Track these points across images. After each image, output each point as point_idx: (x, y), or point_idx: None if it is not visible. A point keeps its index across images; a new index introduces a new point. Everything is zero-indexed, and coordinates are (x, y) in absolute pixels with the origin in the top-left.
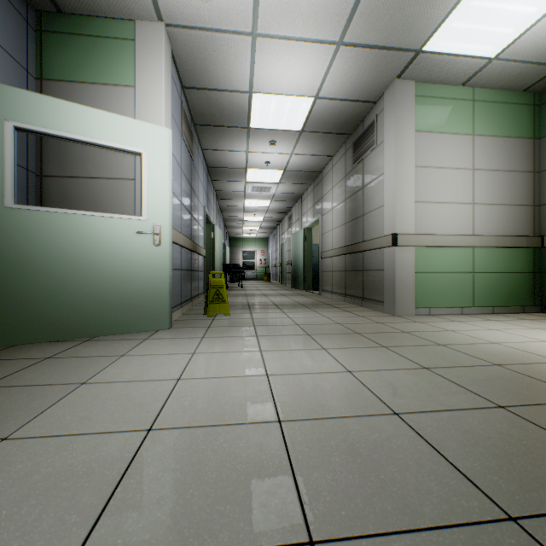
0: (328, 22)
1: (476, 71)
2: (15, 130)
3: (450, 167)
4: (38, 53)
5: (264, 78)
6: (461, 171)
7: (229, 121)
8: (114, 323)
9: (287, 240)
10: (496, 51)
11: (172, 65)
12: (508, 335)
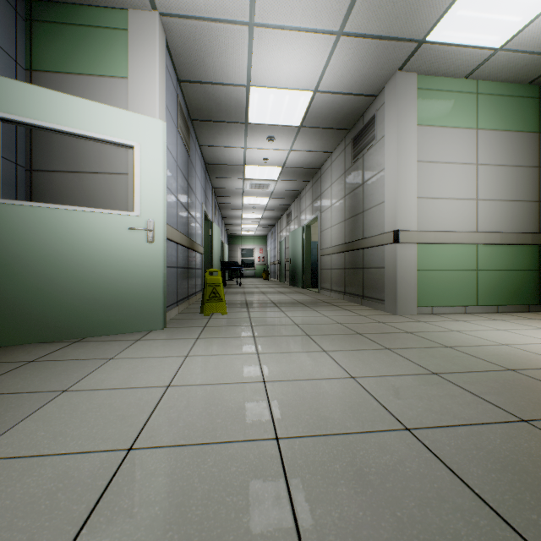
0: (328, 10)
1: (480, 62)
2: (0, 121)
3: (453, 162)
4: (28, 43)
5: (261, 70)
6: (464, 165)
7: (226, 116)
8: (105, 323)
9: (286, 237)
10: (502, 41)
11: (167, 57)
12: (517, 336)
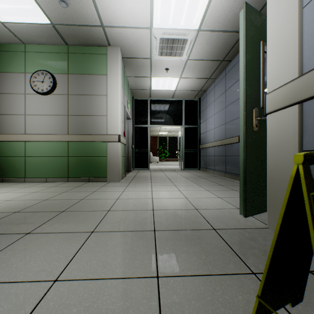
0: None
1: None
2: None
3: None
4: None
5: None
6: None
7: None
8: None
9: None
10: None
11: None
12: None
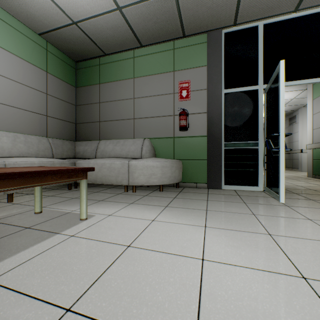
0: None
1: None
2: None
3: None
4: None
5: None
6: None
7: None
8: None
9: None
10: None
11: None
12: None
